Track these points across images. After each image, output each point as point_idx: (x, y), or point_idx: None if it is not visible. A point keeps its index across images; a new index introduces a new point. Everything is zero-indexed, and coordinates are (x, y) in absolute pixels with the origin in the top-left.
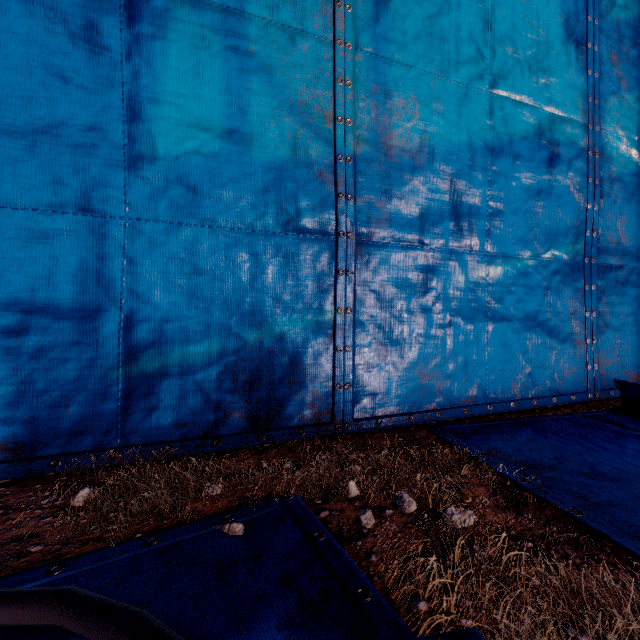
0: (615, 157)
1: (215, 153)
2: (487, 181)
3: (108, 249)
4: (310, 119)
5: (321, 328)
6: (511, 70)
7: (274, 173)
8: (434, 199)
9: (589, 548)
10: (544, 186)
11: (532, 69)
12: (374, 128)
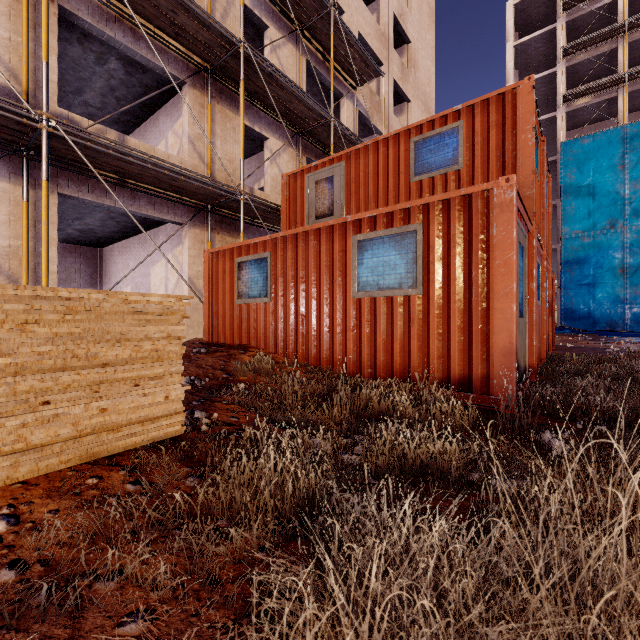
0: None
1: (604, 299)
2: None
3: (590, 311)
4: (619, 292)
5: (621, 319)
6: None
7: (613, 300)
8: None
9: None
10: None
11: None
12: (632, 291)
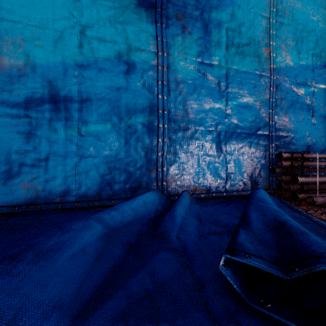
0: (179, 69)
1: None
2: (78, 82)
3: None
4: None
5: None
6: (96, 23)
7: None
8: (36, 92)
9: None
10: (123, 85)
11: (113, 22)
12: None
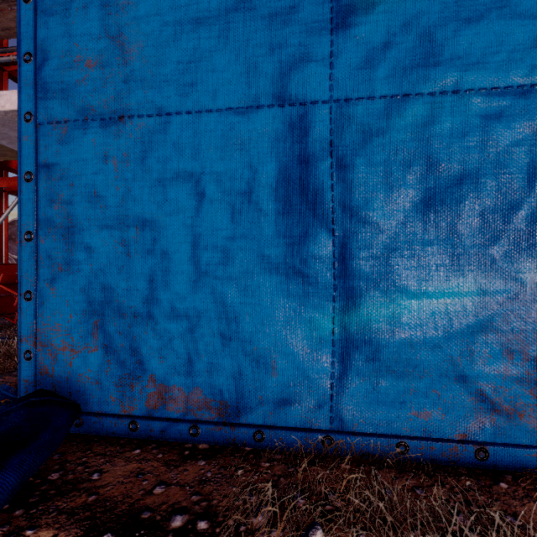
0: None
1: None
2: None
3: (312, 149)
4: None
5: None
6: None
7: None
8: None
9: None
10: None
11: None
12: None
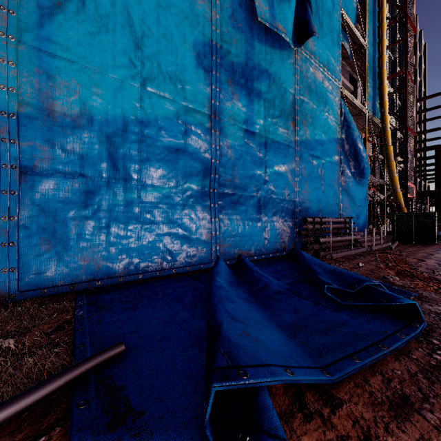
0: (230, 135)
1: None
2: (138, 140)
3: None
4: None
5: None
6: (157, 77)
7: None
8: (94, 148)
9: (51, 347)
10: (181, 147)
11: (173, 79)
12: (38, 97)
